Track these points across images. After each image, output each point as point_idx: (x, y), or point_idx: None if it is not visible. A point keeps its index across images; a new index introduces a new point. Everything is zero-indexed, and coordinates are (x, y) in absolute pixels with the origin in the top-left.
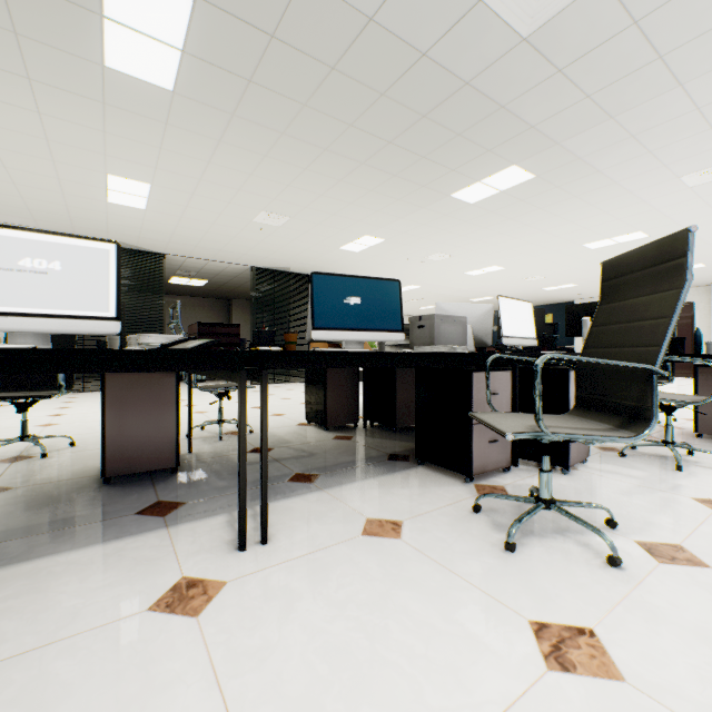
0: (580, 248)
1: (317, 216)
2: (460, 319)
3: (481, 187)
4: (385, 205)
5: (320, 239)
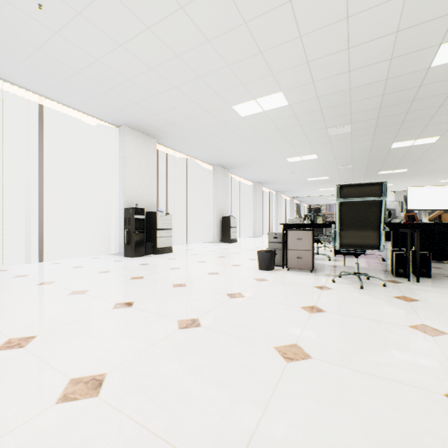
0: None
1: None
2: None
3: None
4: None
5: None
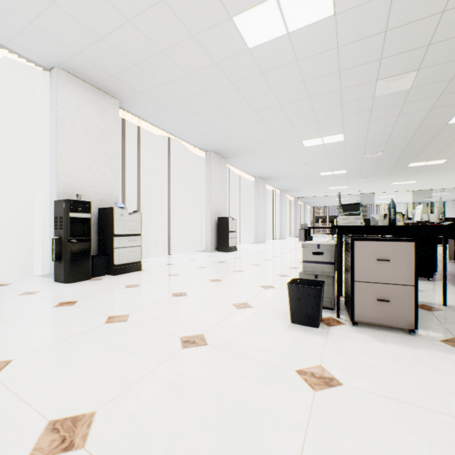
0: None
1: None
2: None
3: None
4: None
5: None
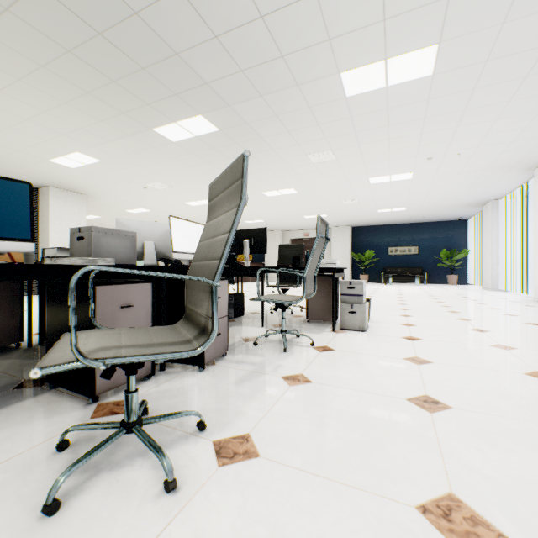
0: (261, 195)
1: (4, 116)
2: (127, 234)
3: (178, 128)
4: (88, 123)
5: (21, 146)
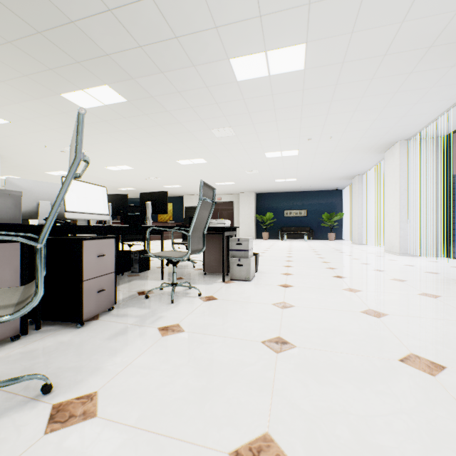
0: (175, 163)
1: None
2: (9, 193)
3: (86, 96)
4: None
5: None
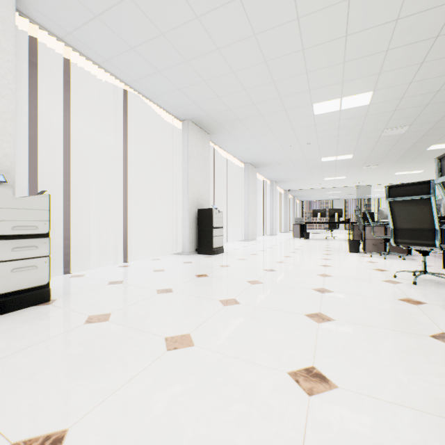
0: None
1: None
2: None
3: None
4: None
5: None
